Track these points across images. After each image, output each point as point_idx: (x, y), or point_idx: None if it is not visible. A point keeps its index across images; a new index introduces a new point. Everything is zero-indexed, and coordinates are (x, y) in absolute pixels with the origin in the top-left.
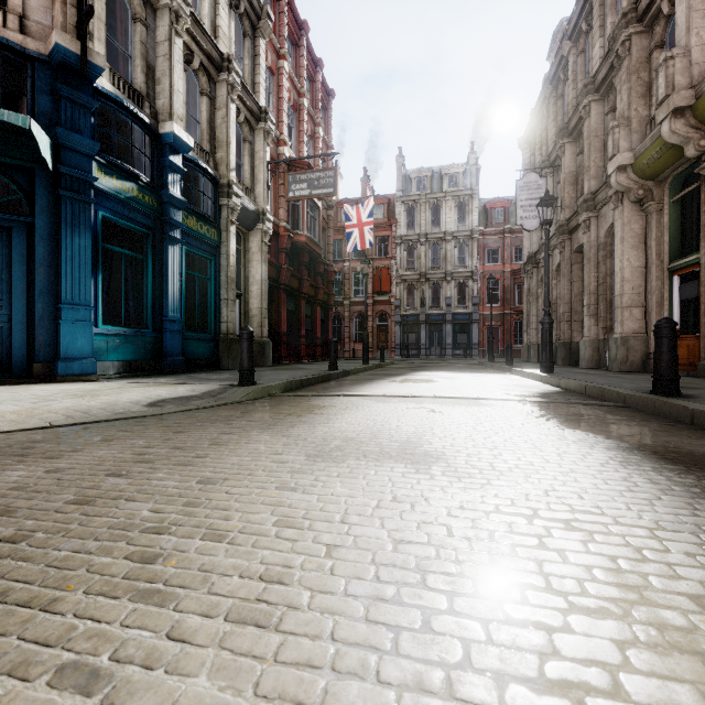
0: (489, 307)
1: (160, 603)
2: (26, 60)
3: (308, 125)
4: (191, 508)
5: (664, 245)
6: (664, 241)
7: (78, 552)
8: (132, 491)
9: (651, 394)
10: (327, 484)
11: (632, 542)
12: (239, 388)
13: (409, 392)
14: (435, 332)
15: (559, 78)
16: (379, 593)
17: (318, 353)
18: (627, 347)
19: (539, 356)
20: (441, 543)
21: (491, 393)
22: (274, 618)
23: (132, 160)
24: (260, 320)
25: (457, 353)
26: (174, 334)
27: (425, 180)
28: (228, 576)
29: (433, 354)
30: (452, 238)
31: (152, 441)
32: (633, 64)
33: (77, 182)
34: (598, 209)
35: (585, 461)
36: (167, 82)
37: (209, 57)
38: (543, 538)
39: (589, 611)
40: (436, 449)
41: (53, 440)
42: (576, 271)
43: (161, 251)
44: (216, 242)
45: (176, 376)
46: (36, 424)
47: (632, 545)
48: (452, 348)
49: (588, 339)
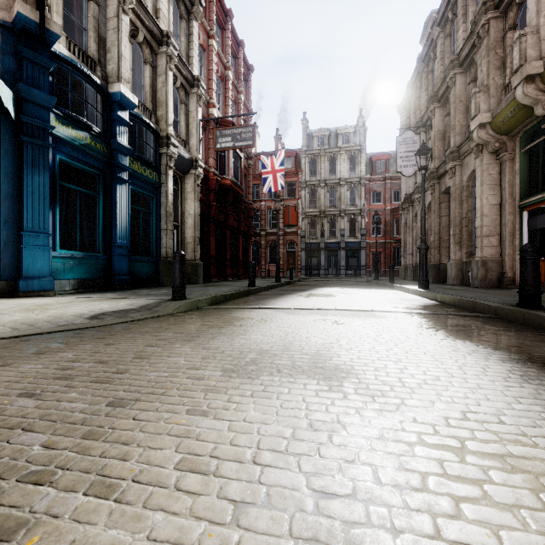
0: (374, 237)
1: None
2: None
3: (233, 92)
4: (89, 441)
5: (516, 186)
6: (516, 184)
7: None
8: (35, 417)
9: (518, 307)
10: (240, 406)
11: None
12: (172, 302)
13: (314, 305)
14: (332, 256)
15: (429, 57)
16: None
17: (241, 272)
18: (486, 268)
19: (413, 275)
20: (369, 497)
21: (382, 306)
22: None
23: (88, 115)
24: (193, 246)
25: (349, 272)
26: (122, 257)
27: (324, 138)
28: None
29: (330, 273)
30: (345, 183)
31: (81, 354)
32: (491, 42)
33: (37, 129)
34: (462, 159)
35: (487, 374)
36: (116, 50)
37: (151, 33)
38: (486, 485)
39: None
40: (345, 363)
41: None
42: (444, 208)
43: (110, 189)
44: (157, 183)
45: (122, 291)
46: None
47: None
48: (345, 269)
49: (454, 262)
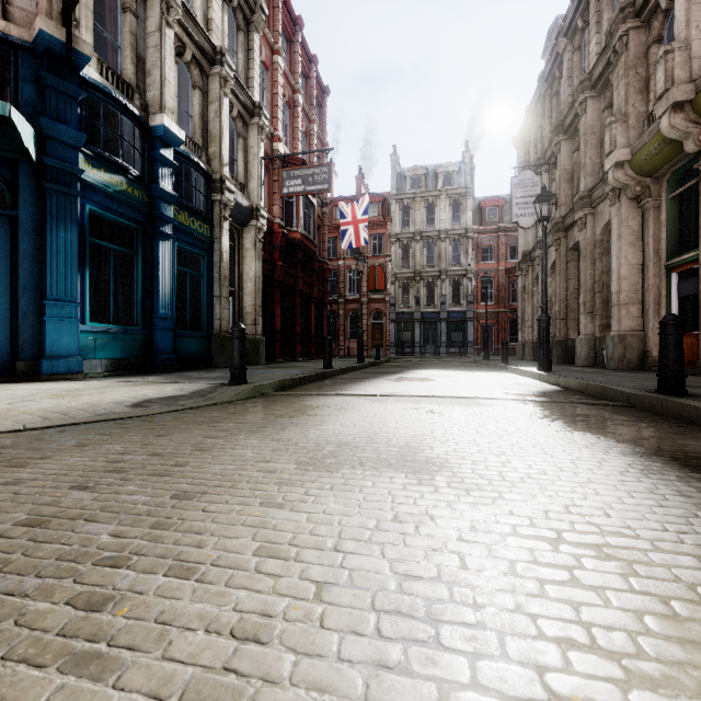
0: (484, 305)
1: (97, 674)
2: (9, 47)
3: (303, 121)
4: (159, 531)
5: (662, 242)
6: (662, 238)
7: (11, 594)
8: (95, 509)
9: (657, 394)
10: (319, 498)
11: (682, 576)
12: (230, 387)
13: (405, 391)
14: (430, 330)
15: (554, 76)
16: (381, 656)
17: (313, 351)
18: (624, 345)
19: (534, 354)
20: (454, 579)
21: (490, 392)
22: (244, 700)
23: (122, 154)
24: (254, 317)
25: (452, 351)
26: (165, 331)
27: (420, 178)
28: (191, 631)
29: (428, 352)
30: (446, 236)
31: (130, 446)
32: (631, 59)
33: (63, 174)
34: (594, 206)
35: (602, 468)
36: (158, 73)
37: (202, 50)
38: (575, 570)
39: (655, 685)
40: (439, 456)
41: (23, 445)
42: (572, 269)
43: (151, 247)
44: (208, 238)
45: (167, 374)
46: (9, 427)
47: (683, 581)
48: (446, 346)
49: (584, 337)
